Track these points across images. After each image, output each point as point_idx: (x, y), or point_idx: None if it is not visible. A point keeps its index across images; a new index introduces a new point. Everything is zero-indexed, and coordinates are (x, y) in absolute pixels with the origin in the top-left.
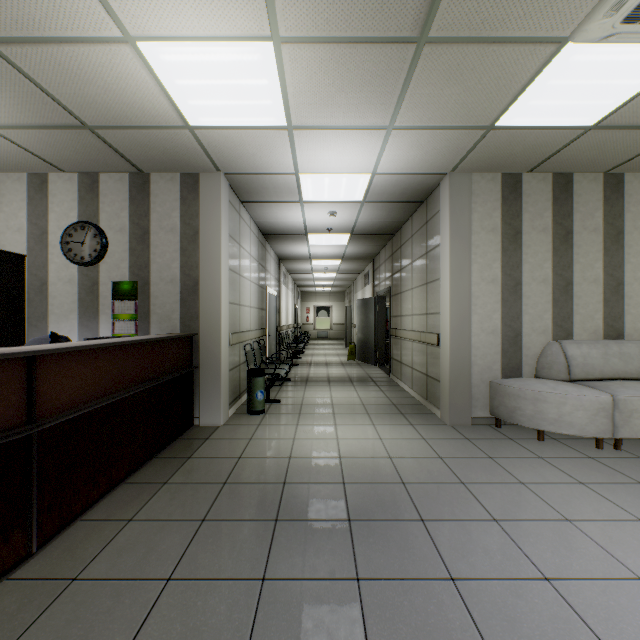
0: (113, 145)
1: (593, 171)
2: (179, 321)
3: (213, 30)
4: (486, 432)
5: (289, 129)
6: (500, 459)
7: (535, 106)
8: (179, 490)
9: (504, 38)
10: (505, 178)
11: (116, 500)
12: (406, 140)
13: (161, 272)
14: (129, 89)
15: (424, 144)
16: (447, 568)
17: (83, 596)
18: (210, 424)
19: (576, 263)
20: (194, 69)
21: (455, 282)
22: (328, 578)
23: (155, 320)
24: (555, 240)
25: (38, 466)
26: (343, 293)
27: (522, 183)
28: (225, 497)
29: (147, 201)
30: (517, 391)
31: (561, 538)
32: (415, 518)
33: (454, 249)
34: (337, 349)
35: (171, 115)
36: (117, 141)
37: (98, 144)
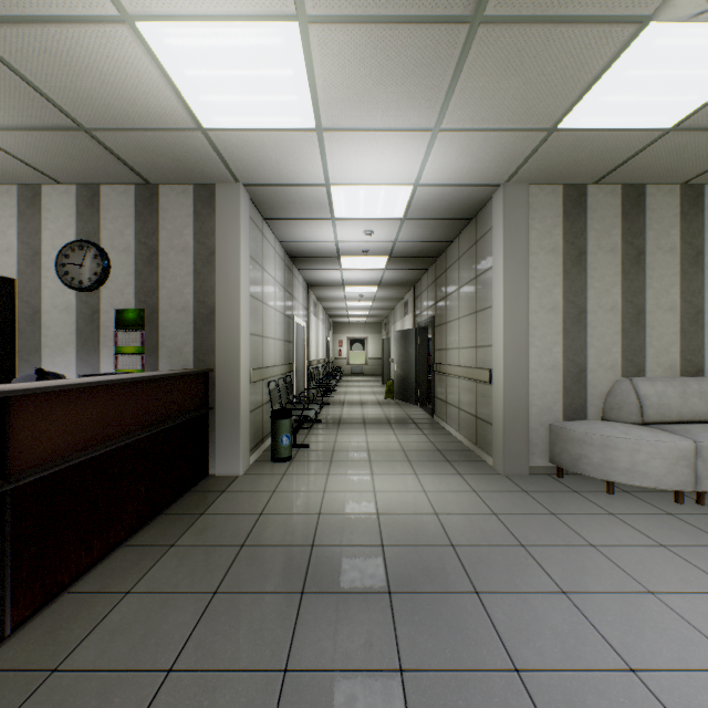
0: (114, 151)
1: (669, 182)
2: (192, 355)
3: (226, 6)
4: (546, 483)
5: (318, 131)
6: (564, 516)
7: (607, 103)
8: (188, 554)
9: (574, 17)
10: (567, 190)
11: (113, 567)
12: (454, 145)
13: (171, 299)
14: (129, 81)
15: (475, 149)
16: (510, 655)
17: (63, 693)
18: (228, 473)
19: (649, 288)
20: (205, 56)
21: (510, 310)
22: (365, 669)
23: (164, 354)
24: (625, 262)
25: (13, 530)
26: (380, 324)
27: (587, 196)
28: (242, 563)
29: (155, 217)
30: (582, 436)
31: (645, 616)
32: (468, 590)
33: (509, 272)
34: (373, 386)
35: (180, 114)
36: (119, 146)
37: (97, 149)
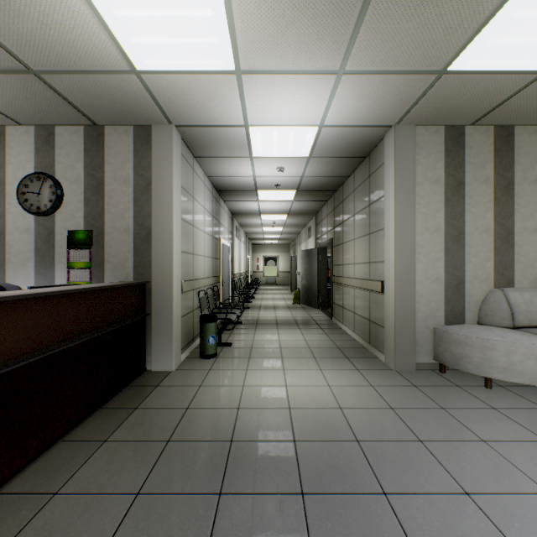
0: (62, 93)
1: (534, 123)
2: (132, 269)
3: None
4: (432, 378)
5: (238, 74)
6: (453, 410)
7: (493, 45)
8: (118, 450)
9: None
10: (448, 131)
11: (47, 464)
12: (355, 87)
13: (115, 222)
14: (66, 22)
15: (373, 92)
16: None
17: None
18: (162, 369)
19: (517, 213)
20: None
21: (400, 231)
22: None
23: (109, 268)
24: (497, 191)
25: None
26: (288, 245)
27: (465, 135)
28: (166, 460)
29: (101, 153)
30: (464, 338)
31: None
32: (376, 491)
33: (399, 199)
34: (283, 294)
35: (115, 56)
36: (65, 89)
37: (47, 92)
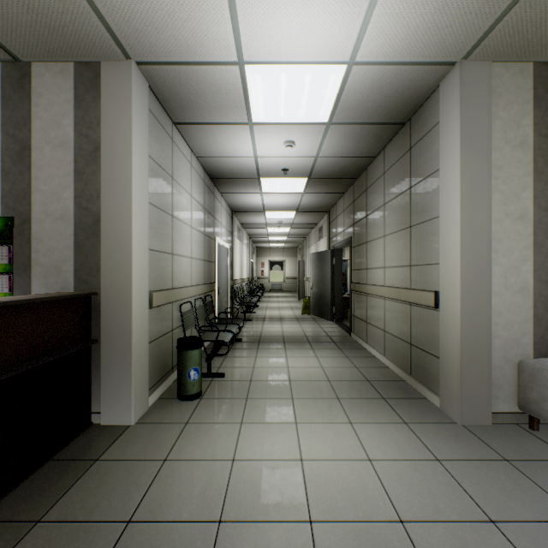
0: None
1: None
2: (72, 274)
3: None
4: (524, 442)
5: None
6: None
7: None
8: None
9: None
10: (539, 70)
11: None
12: None
13: (47, 204)
14: None
15: None
16: None
17: None
18: (116, 423)
19: None
20: None
21: (468, 218)
22: None
23: (38, 273)
24: None
25: None
26: (295, 249)
27: None
28: None
29: (27, 103)
30: None
31: None
32: None
33: (467, 171)
34: (290, 302)
35: None
36: None
37: None
